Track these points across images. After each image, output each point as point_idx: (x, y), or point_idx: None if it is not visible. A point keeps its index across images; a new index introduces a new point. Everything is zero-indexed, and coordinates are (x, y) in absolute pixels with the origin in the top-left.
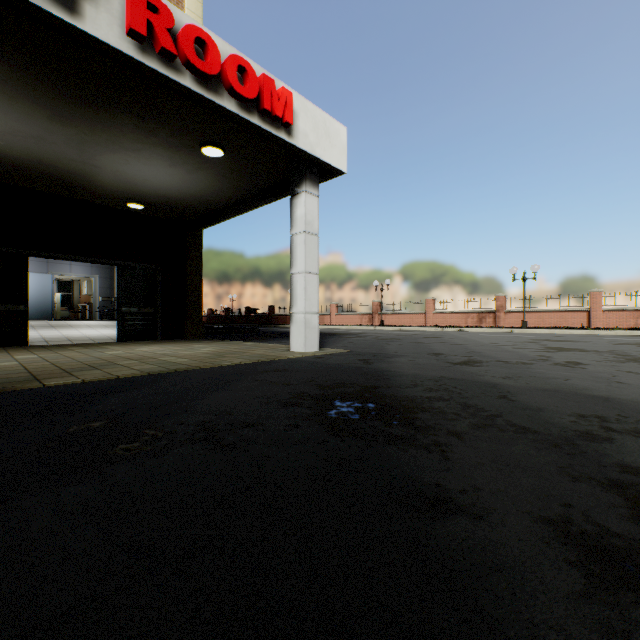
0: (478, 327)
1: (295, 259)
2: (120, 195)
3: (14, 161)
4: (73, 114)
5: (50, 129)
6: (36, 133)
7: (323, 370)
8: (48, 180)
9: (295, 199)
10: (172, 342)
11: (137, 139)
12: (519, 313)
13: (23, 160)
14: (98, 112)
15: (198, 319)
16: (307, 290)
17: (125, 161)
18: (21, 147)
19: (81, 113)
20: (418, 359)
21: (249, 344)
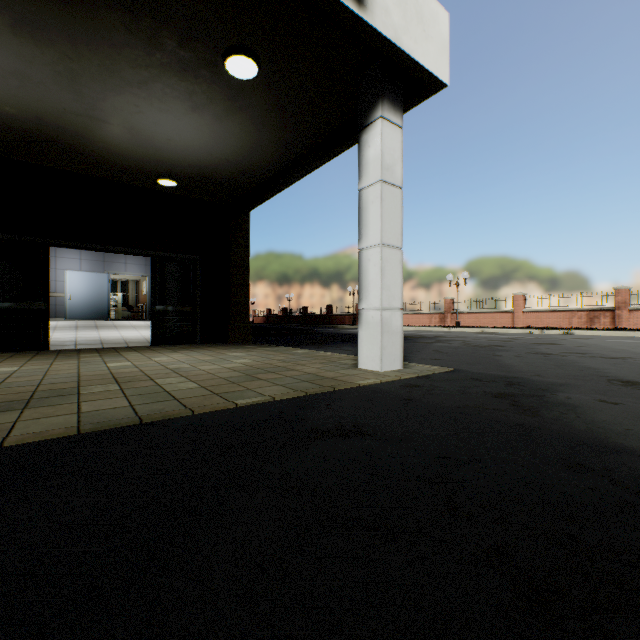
0: (593, 329)
1: (365, 226)
2: (147, 168)
3: (14, 124)
4: (38, 14)
5: (24, 55)
6: (12, 66)
7: (447, 436)
8: (63, 152)
9: (365, 133)
10: (209, 347)
11: (137, 59)
12: None
13: (22, 121)
14: (67, 3)
15: (243, 319)
16: (385, 273)
17: (135, 107)
18: (9, 97)
19: (47, 10)
20: (619, 399)
21: (300, 352)
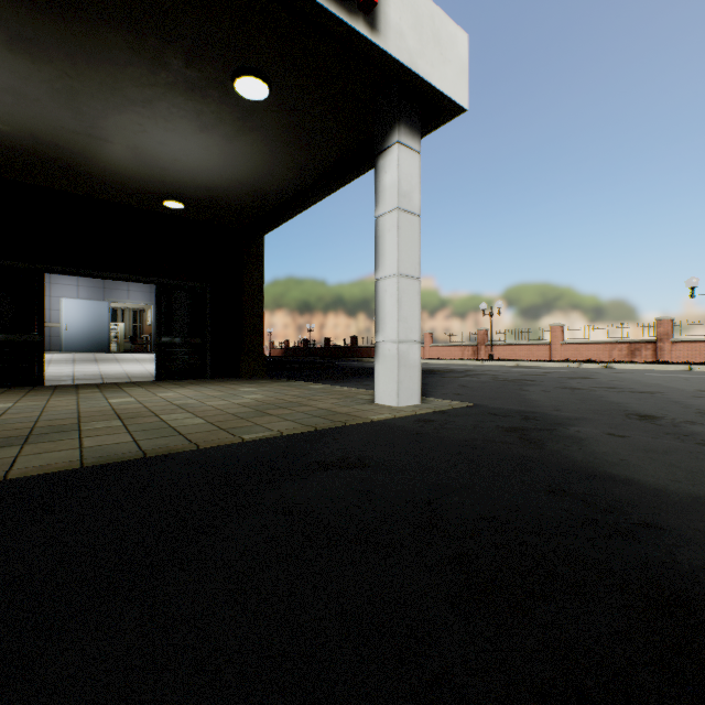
0: (633, 362)
1: (382, 255)
2: (152, 189)
3: (7, 141)
4: (35, 32)
5: (20, 71)
6: (7, 83)
7: (446, 467)
8: (60, 171)
9: (382, 159)
10: (219, 382)
11: (141, 78)
12: (695, 343)
13: (16, 138)
14: (67, 21)
15: (257, 352)
16: (401, 304)
17: (139, 126)
18: (2, 114)
19: (45, 28)
20: (628, 432)
21: (316, 387)
